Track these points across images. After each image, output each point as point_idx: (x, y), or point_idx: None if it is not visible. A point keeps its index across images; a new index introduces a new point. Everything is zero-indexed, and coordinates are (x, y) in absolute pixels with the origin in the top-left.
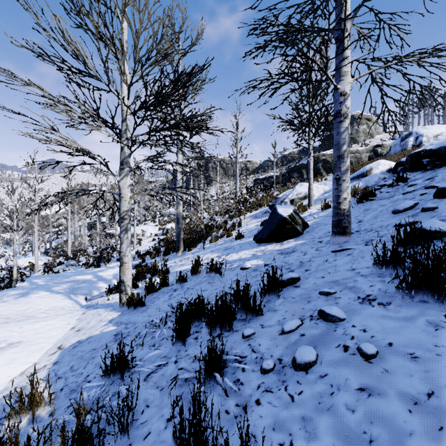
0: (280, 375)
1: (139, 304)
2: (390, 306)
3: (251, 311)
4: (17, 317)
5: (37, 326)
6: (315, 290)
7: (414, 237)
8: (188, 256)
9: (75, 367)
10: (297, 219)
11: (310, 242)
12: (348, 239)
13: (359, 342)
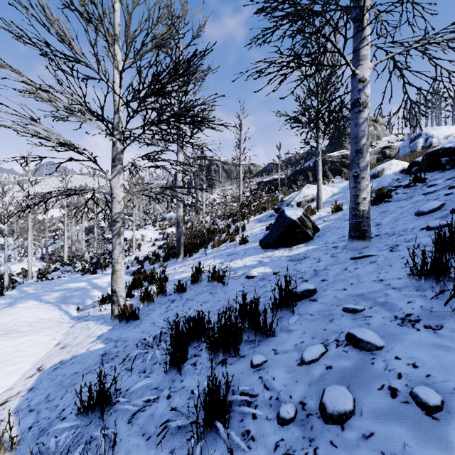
0: (305, 428)
1: (131, 318)
2: (443, 332)
3: (260, 331)
4: None
5: (17, 342)
6: (337, 305)
7: None
8: (189, 262)
9: (51, 396)
10: (307, 222)
11: (323, 248)
12: (368, 244)
13: (411, 383)
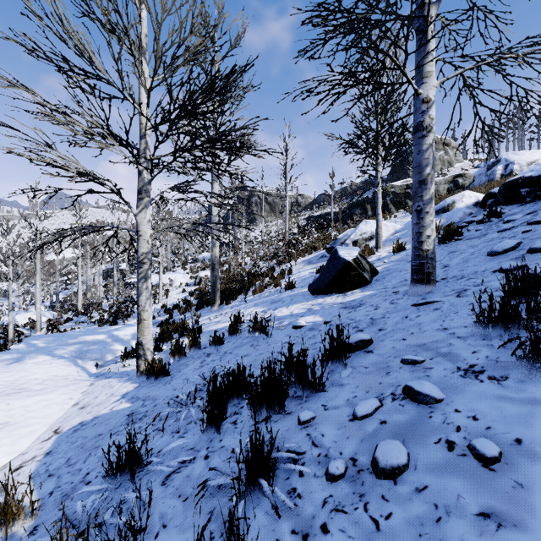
0: (355, 484)
1: (161, 374)
2: (507, 382)
3: (308, 386)
4: (5, 390)
5: (29, 402)
6: (395, 357)
7: (534, 286)
8: (226, 310)
9: (73, 460)
10: (363, 263)
11: (382, 293)
12: (433, 289)
13: (470, 436)
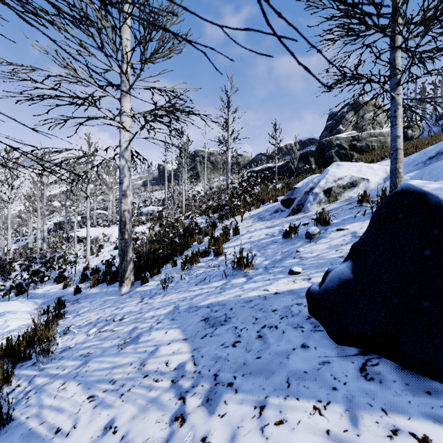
0: None
1: None
2: None
3: None
4: None
5: None
6: None
7: None
8: (129, 306)
9: None
10: None
11: None
12: None
13: None
